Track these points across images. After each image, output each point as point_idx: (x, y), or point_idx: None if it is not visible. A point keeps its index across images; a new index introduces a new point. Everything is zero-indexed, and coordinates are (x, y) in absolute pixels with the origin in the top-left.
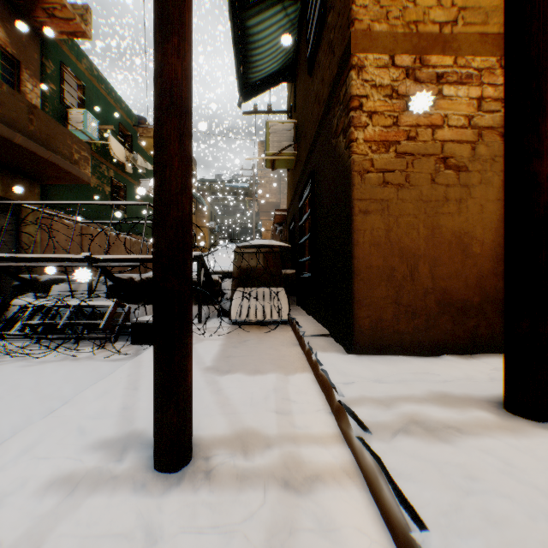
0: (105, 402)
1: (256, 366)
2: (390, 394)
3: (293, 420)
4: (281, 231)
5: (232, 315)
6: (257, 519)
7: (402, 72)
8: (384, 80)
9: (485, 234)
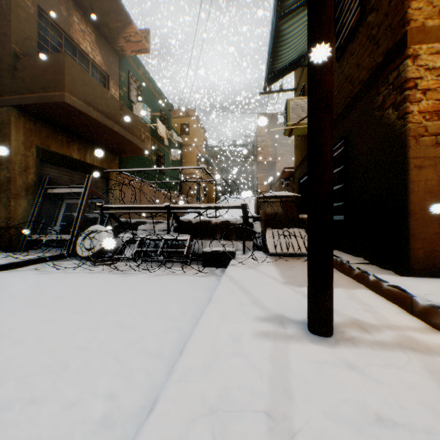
0: (238, 298)
1: None
2: None
3: (384, 317)
4: (287, 184)
5: (269, 248)
6: (412, 365)
7: None
8: (435, 64)
9: None
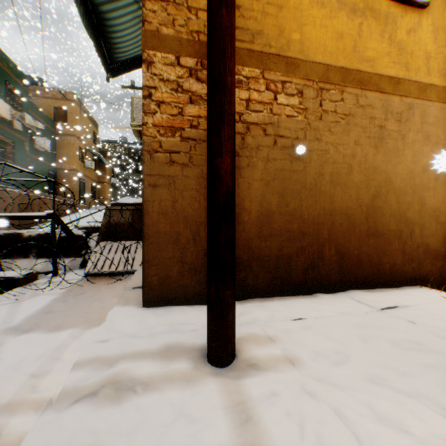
0: None
1: (64, 322)
2: (128, 350)
3: (39, 383)
4: None
5: (87, 268)
6: None
7: (186, 71)
8: (171, 76)
9: (252, 205)
